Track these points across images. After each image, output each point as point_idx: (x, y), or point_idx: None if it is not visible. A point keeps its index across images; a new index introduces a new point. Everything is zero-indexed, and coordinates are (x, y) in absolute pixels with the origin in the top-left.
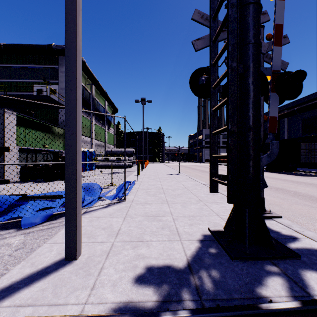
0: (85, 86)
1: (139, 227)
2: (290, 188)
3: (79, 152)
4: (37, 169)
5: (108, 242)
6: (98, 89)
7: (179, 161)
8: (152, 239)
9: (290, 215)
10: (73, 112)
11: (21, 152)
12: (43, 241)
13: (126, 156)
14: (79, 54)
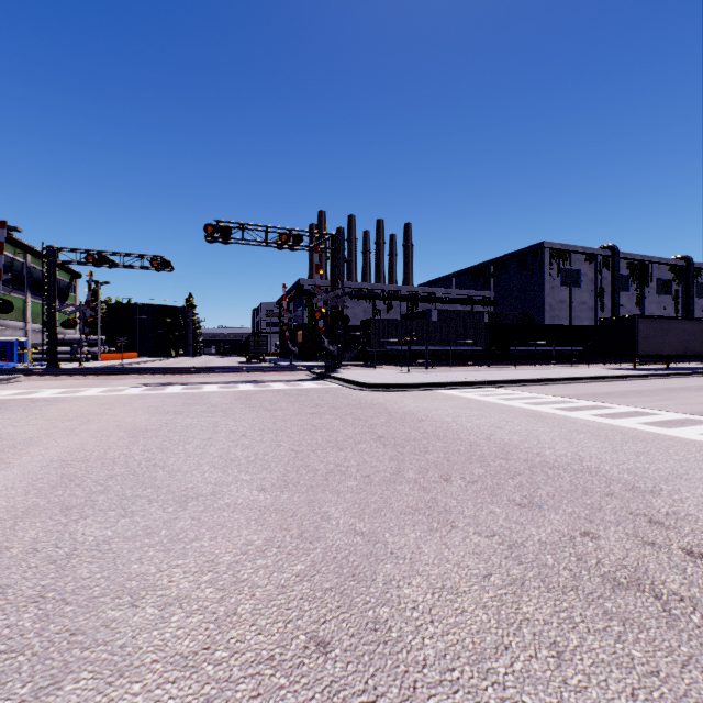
0: (16, 256)
1: None
2: None
3: None
4: None
5: None
6: (38, 257)
7: (122, 351)
8: None
9: None
10: None
11: None
12: None
13: (88, 346)
14: None
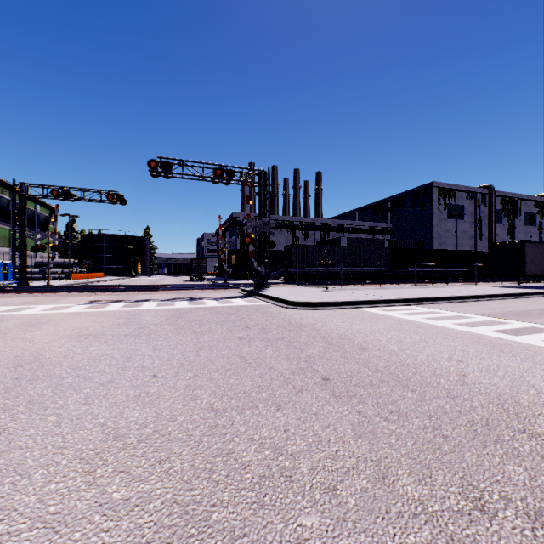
0: (2, 194)
1: None
2: None
3: None
4: None
5: None
6: None
7: (87, 272)
8: None
9: None
10: None
11: None
12: None
13: (63, 267)
14: None
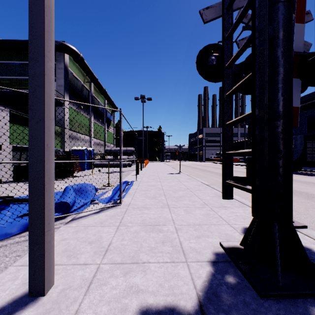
0: (84, 84)
1: (134, 241)
2: (300, 189)
3: (48, 147)
4: None
5: (92, 265)
6: (97, 87)
7: (179, 160)
8: (149, 260)
9: (311, 222)
10: (39, 92)
11: (15, 151)
12: (13, 260)
13: (125, 155)
14: (48, 13)
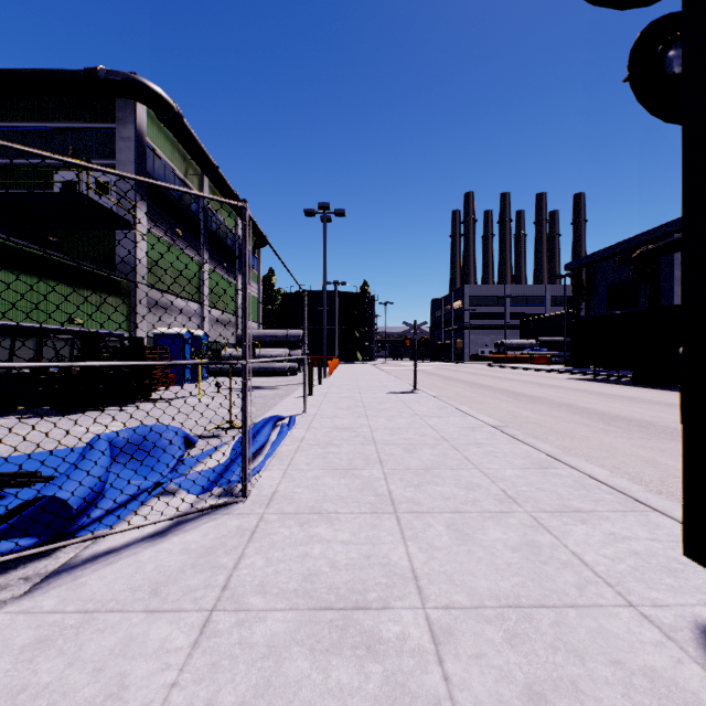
0: (187, 180)
1: None
2: None
3: None
4: (38, 381)
5: None
6: (218, 188)
7: (414, 359)
8: None
9: None
10: None
11: (4, 336)
12: None
13: (284, 347)
14: None
